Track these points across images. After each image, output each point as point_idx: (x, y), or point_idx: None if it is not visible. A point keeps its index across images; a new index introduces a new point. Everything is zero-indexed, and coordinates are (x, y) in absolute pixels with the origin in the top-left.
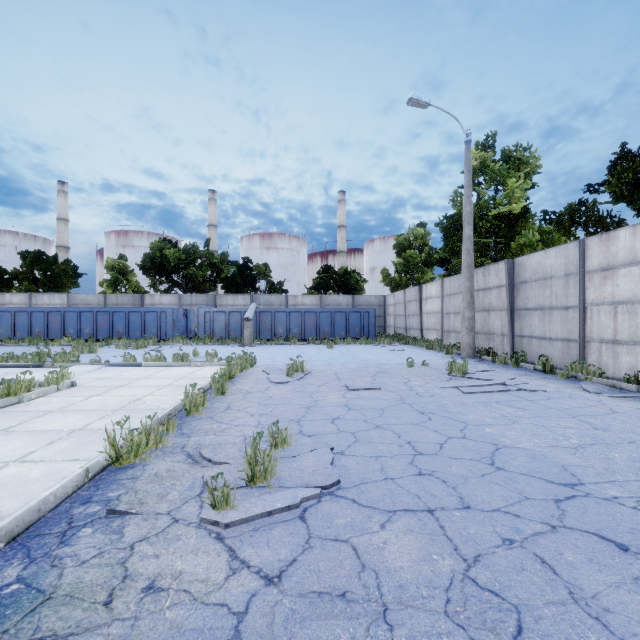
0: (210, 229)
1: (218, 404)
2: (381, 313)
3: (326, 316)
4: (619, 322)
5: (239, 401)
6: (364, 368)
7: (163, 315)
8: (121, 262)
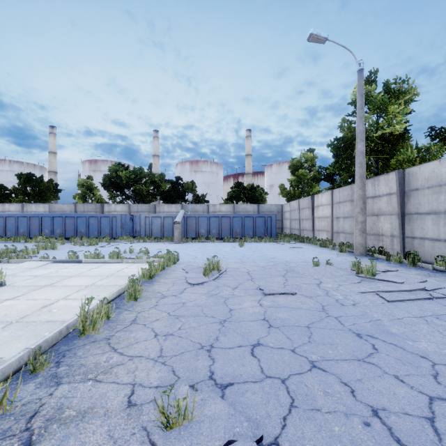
0: (154, 158)
1: (125, 315)
2: (279, 218)
3: (238, 220)
4: None
5: (149, 310)
6: (273, 266)
7: (114, 219)
8: (88, 181)
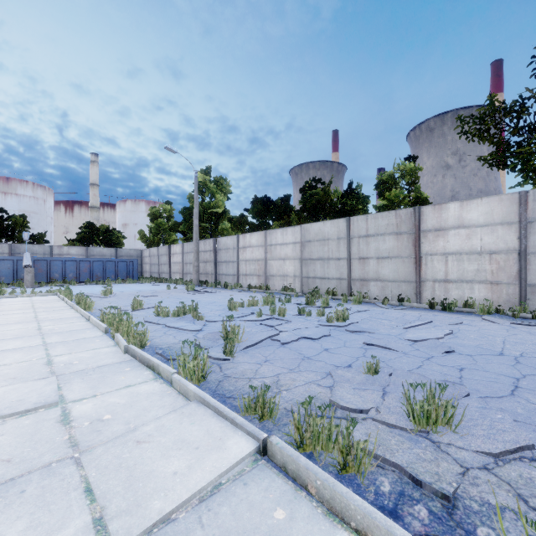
0: None
1: None
2: (139, 262)
3: (99, 264)
4: (247, 267)
5: (96, 302)
6: (144, 292)
7: None
8: None
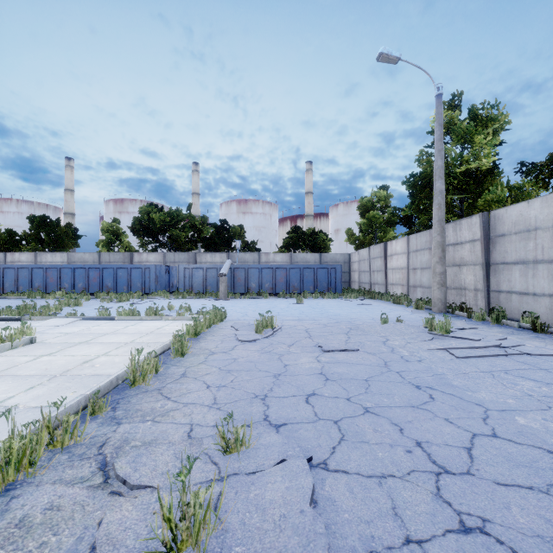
0: (194, 197)
1: (173, 369)
2: (346, 269)
3: (295, 272)
4: None
5: (198, 365)
6: (335, 324)
7: (147, 271)
8: (114, 225)
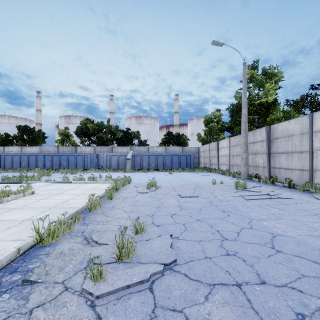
0: (110, 114)
1: (108, 205)
2: (197, 156)
3: (168, 157)
4: None
5: (119, 203)
6: (189, 185)
7: (85, 157)
8: (66, 130)
